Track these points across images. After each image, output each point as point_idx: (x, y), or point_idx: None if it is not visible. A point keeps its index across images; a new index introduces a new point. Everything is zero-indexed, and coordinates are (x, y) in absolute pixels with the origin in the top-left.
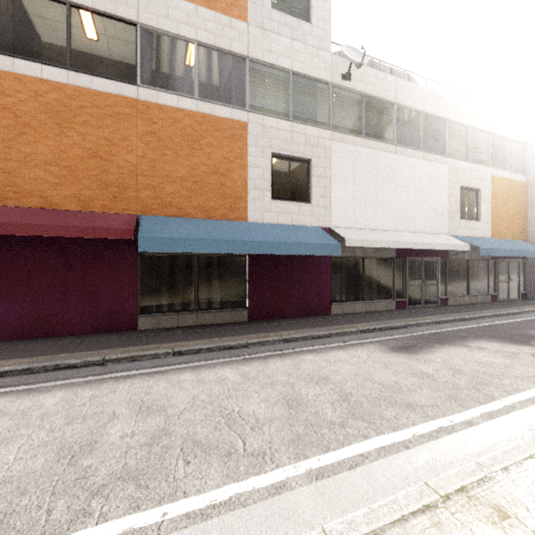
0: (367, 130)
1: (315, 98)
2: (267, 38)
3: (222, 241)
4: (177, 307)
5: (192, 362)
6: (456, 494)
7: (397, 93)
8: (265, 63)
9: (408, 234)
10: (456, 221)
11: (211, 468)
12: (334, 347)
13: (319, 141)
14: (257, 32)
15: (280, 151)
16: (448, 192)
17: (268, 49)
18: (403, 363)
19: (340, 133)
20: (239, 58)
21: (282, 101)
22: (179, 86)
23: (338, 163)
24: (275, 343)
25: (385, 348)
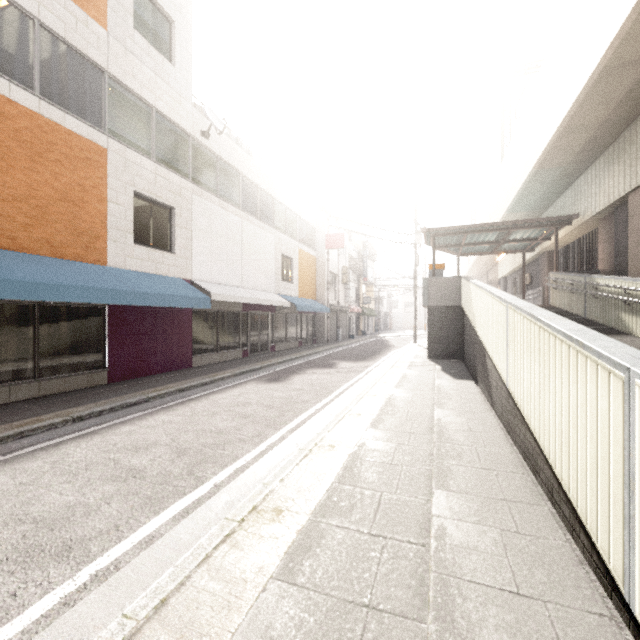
0: (220, 191)
1: (177, 145)
2: (130, 60)
3: (100, 289)
4: (5, 375)
5: (110, 421)
6: (345, 415)
7: (243, 164)
8: (127, 88)
9: (251, 291)
10: (280, 282)
11: (241, 446)
12: (227, 388)
13: (182, 191)
14: (118, 47)
15: (144, 192)
16: (275, 258)
17: (131, 74)
18: (282, 387)
19: (200, 188)
20: (95, 67)
21: (144, 136)
22: (8, 67)
23: (198, 217)
24: (173, 394)
25: (263, 382)
